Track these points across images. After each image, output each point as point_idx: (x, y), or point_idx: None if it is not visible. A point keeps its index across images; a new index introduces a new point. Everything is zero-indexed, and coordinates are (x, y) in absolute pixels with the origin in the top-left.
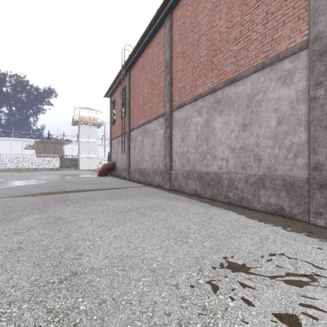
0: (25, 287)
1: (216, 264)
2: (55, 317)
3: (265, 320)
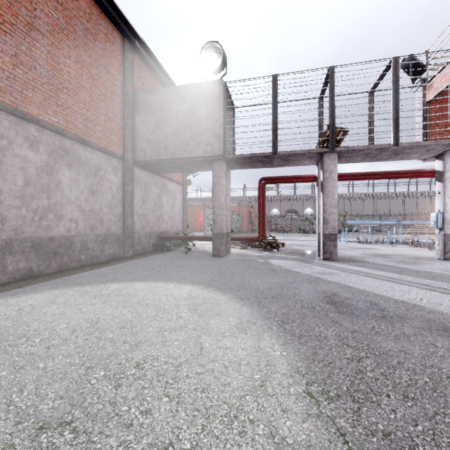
0: (99, 448)
1: (1, 341)
2: (121, 378)
3: (75, 317)
